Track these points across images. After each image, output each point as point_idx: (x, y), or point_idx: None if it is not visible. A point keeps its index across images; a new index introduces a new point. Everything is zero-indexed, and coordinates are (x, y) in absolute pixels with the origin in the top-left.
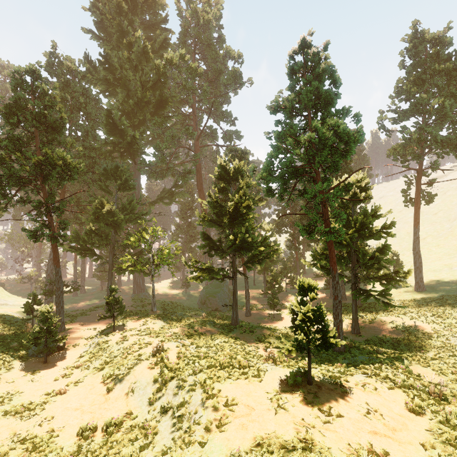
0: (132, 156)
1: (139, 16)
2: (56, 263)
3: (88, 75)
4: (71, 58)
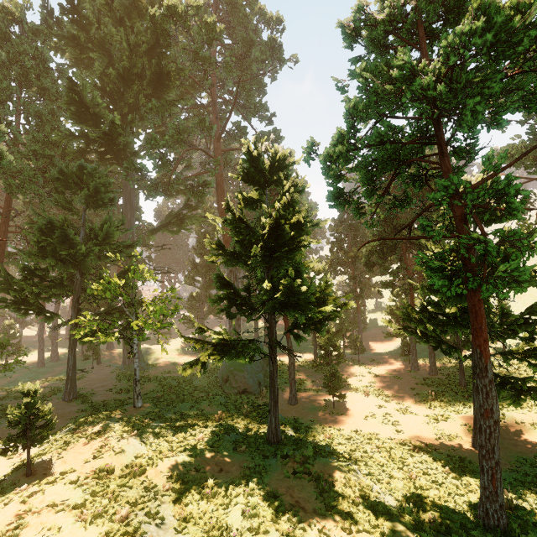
0: (120, 161)
1: None
2: None
3: (43, 27)
4: (17, 2)
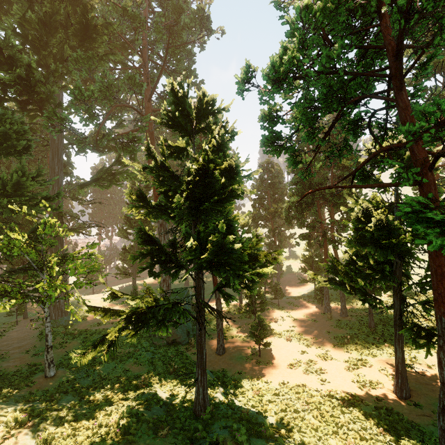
0: (45, 113)
1: None
2: None
3: None
4: None
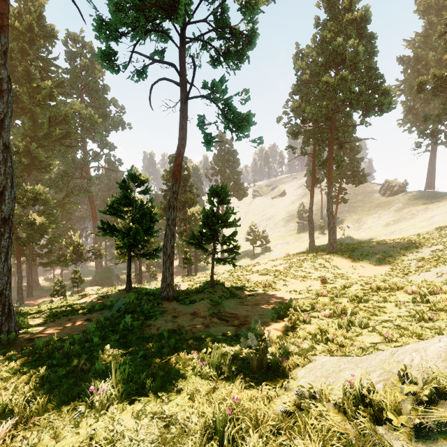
0: (29, 171)
1: (34, 52)
2: (19, 260)
3: None
4: None
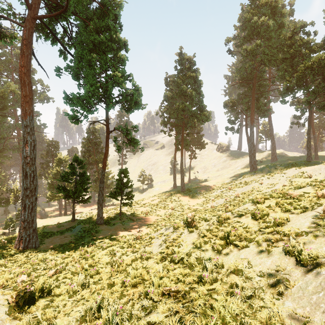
0: None
1: None
2: None
3: None
4: None
